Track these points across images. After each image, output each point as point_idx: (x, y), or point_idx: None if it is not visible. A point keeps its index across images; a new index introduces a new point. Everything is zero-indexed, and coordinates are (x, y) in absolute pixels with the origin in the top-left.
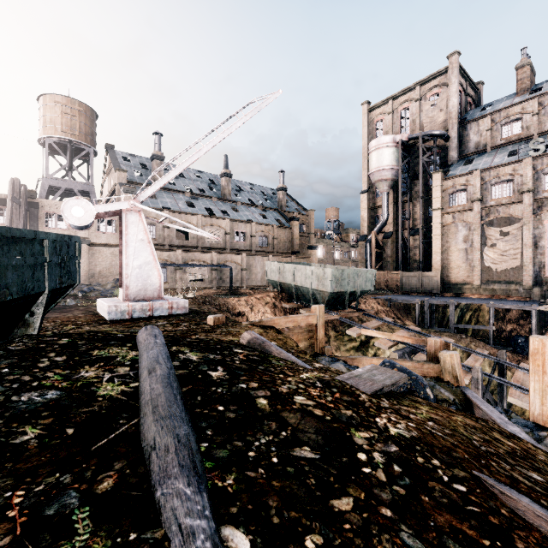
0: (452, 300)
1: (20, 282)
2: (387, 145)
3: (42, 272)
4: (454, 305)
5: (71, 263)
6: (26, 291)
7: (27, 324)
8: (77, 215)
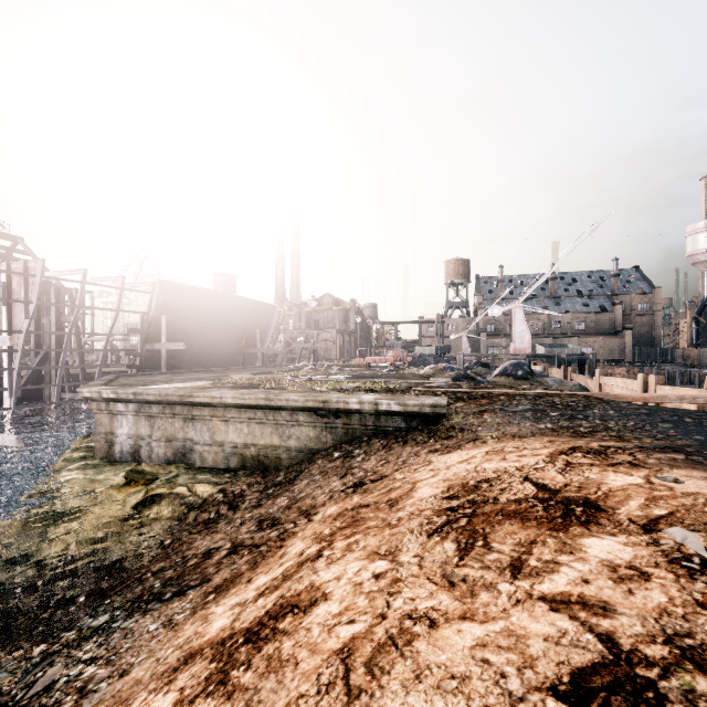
0: (677, 368)
1: (445, 351)
2: (696, 231)
3: (447, 350)
4: (679, 372)
5: (450, 348)
6: (445, 352)
7: (445, 356)
8: (452, 338)
